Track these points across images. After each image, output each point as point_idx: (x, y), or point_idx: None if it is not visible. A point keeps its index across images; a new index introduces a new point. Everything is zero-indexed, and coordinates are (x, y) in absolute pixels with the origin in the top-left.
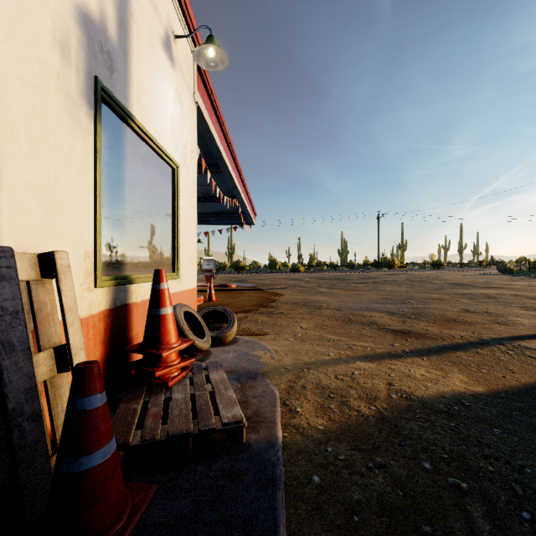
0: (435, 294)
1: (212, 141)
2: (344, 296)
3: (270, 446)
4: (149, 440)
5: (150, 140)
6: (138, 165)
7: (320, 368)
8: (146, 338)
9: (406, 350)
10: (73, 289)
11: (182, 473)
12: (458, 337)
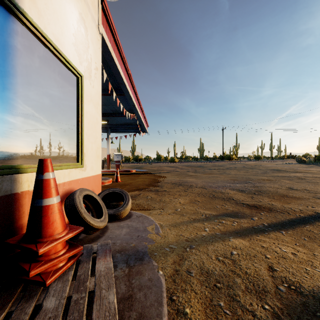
0: (264, 176)
1: (115, 69)
2: (205, 177)
3: None
4: None
5: (48, 43)
6: (34, 63)
7: (201, 247)
8: (27, 231)
9: (265, 224)
10: None
11: None
12: (298, 211)
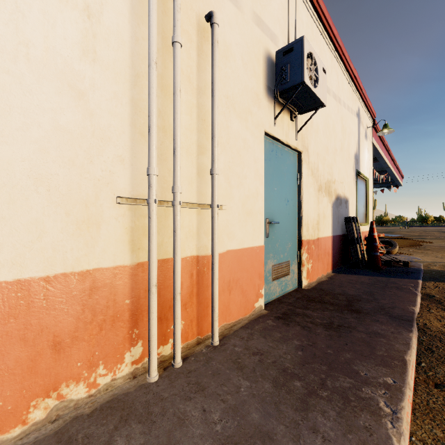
0: None
1: (376, 152)
2: None
3: (418, 268)
4: (381, 260)
5: (362, 176)
6: (359, 186)
7: None
8: (368, 242)
9: None
10: (359, 225)
11: (391, 267)
12: None
